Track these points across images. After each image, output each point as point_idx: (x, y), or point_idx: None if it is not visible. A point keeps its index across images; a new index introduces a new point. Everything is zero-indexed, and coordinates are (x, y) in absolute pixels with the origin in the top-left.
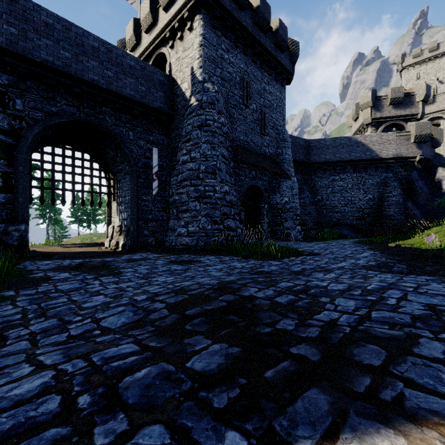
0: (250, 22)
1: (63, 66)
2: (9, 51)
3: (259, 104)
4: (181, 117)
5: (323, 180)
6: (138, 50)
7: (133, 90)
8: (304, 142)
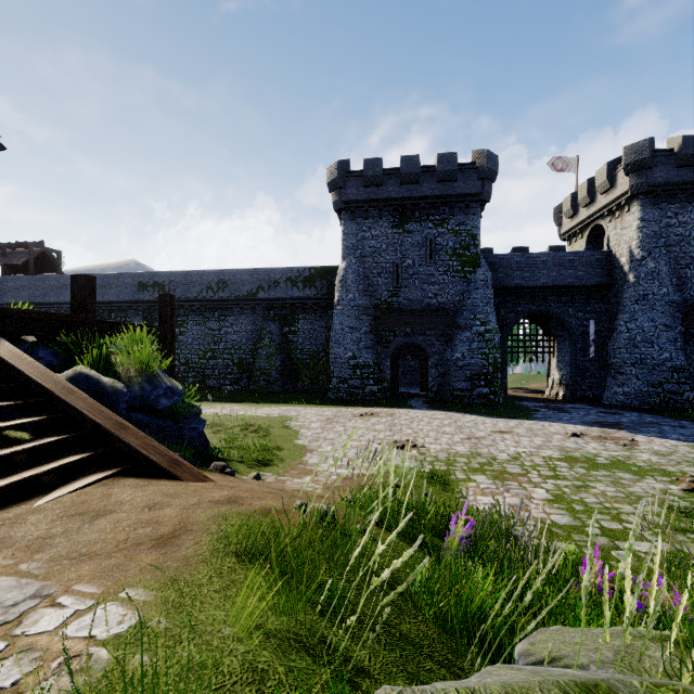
0: None
1: (525, 283)
2: (500, 288)
3: None
4: (619, 287)
5: None
6: (575, 219)
7: (572, 278)
8: None
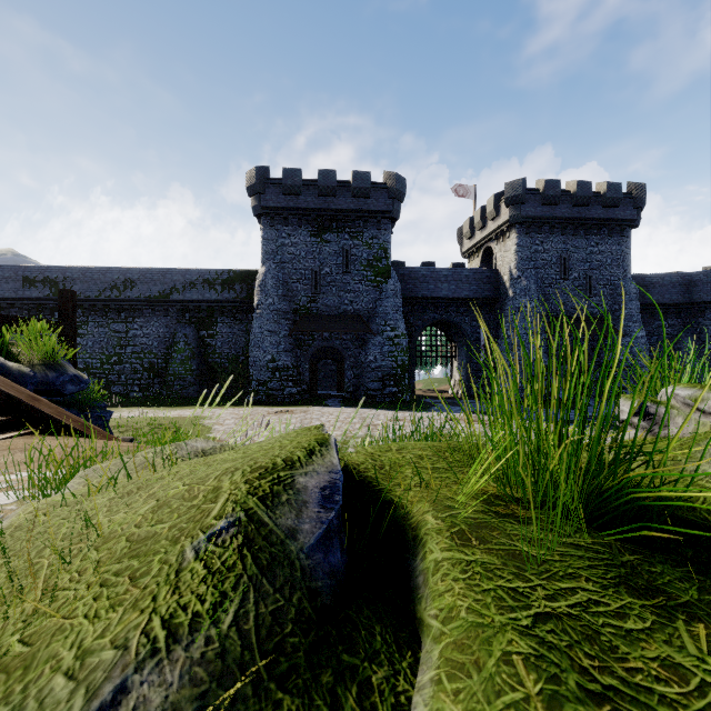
0: (567, 208)
1: (430, 294)
2: (409, 297)
3: (583, 270)
4: (503, 301)
5: None
6: (473, 240)
7: (468, 292)
8: (681, 278)
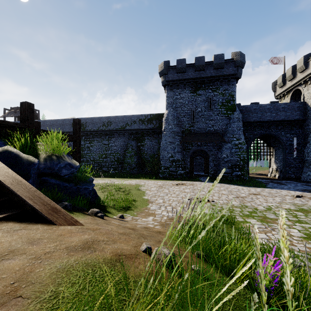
0: None
1: (258, 119)
2: (245, 122)
3: None
4: (310, 120)
5: None
6: (284, 87)
7: (283, 116)
8: None
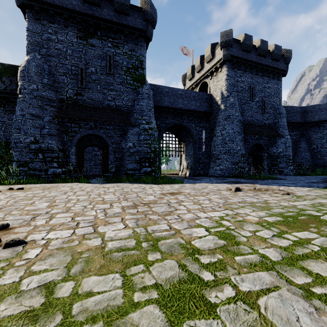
0: (254, 56)
1: (171, 105)
2: (157, 106)
3: (261, 97)
4: (215, 113)
5: (318, 134)
6: (193, 80)
7: (194, 106)
8: (300, 109)
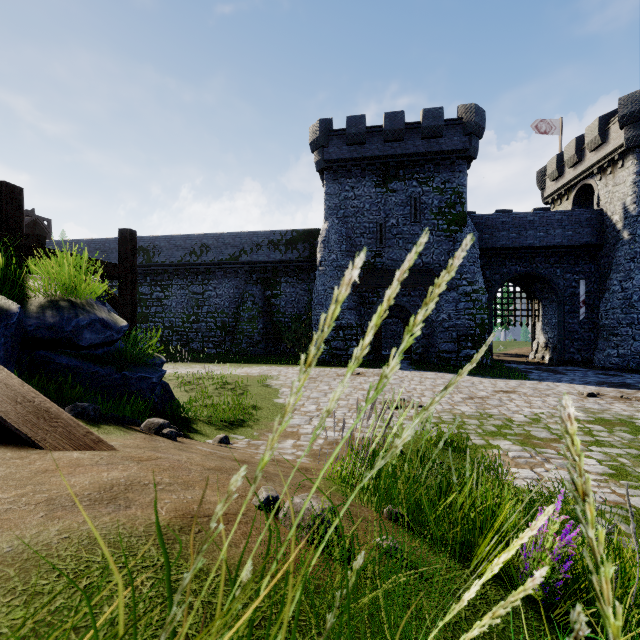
0: None
1: (511, 243)
2: (485, 249)
3: None
4: (610, 246)
5: None
6: (560, 181)
7: (560, 238)
8: None
